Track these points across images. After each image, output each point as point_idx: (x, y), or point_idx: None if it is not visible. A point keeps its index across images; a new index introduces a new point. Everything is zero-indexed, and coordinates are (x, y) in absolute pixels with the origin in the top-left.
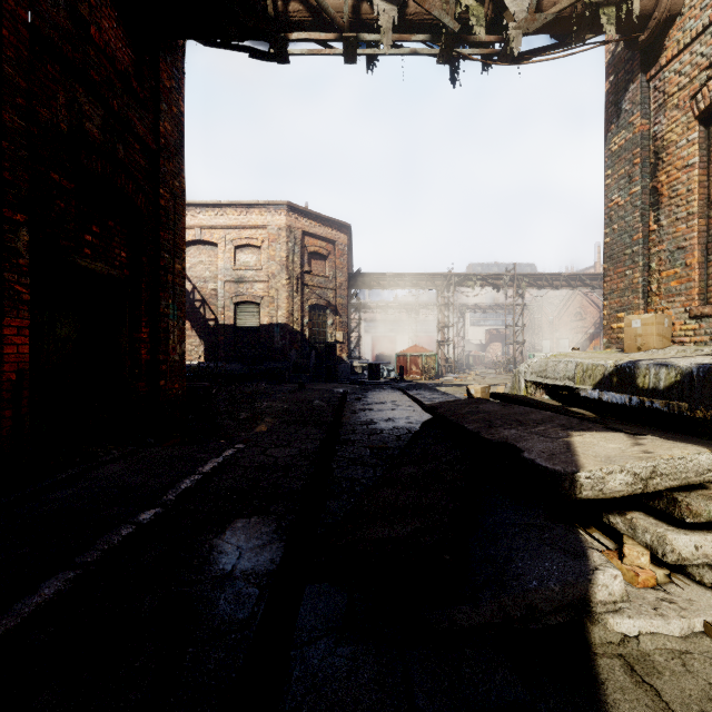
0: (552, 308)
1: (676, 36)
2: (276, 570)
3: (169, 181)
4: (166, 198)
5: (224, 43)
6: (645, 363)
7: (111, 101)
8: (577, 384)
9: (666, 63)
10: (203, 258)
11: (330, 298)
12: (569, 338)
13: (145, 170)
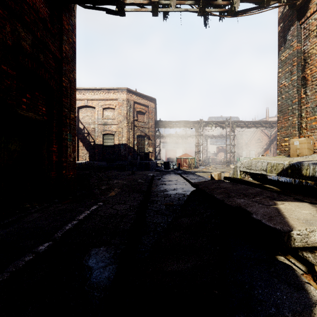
0: (247, 137)
1: (315, 1)
2: (110, 285)
3: (67, 74)
4: (66, 82)
5: (93, 7)
6: (307, 163)
7: (36, 32)
8: (268, 173)
9: (310, 15)
10: (88, 114)
11: (146, 132)
12: (254, 150)
13: (55, 68)
